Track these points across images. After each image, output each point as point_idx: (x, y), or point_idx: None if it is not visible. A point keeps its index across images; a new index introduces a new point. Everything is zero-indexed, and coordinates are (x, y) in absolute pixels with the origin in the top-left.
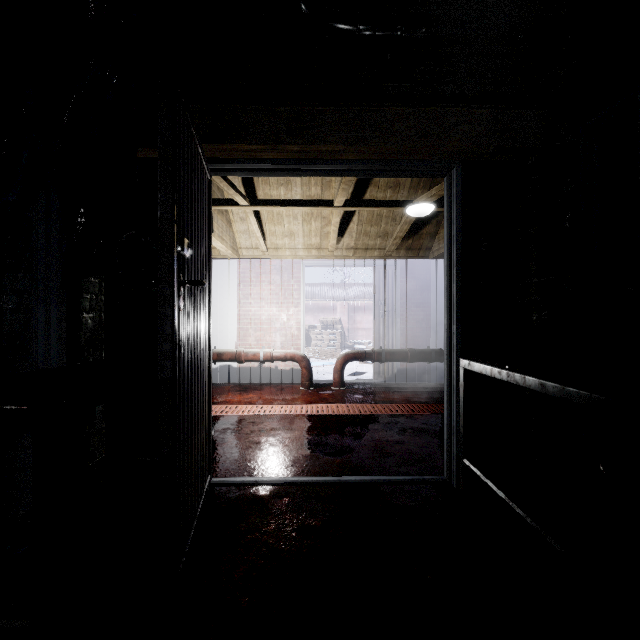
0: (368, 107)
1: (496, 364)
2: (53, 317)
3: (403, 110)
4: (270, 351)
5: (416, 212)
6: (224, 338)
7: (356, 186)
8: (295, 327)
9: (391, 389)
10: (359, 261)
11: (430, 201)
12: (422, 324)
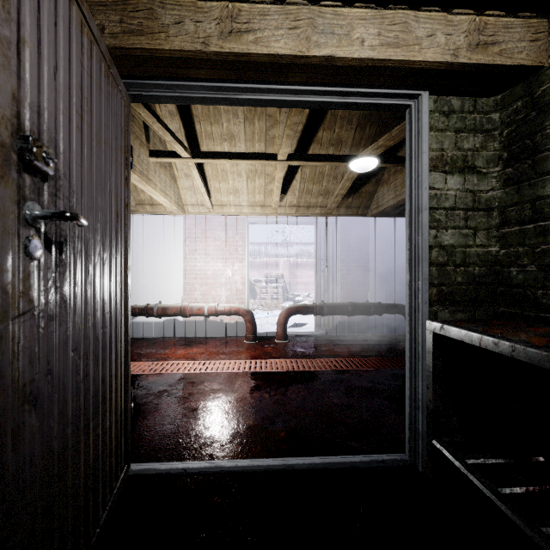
0: (322, 6)
1: (481, 330)
2: None
3: (365, 12)
4: (215, 305)
5: (360, 166)
6: (170, 292)
7: (299, 143)
8: (240, 282)
9: (332, 342)
10: (301, 218)
11: (375, 154)
12: (361, 279)
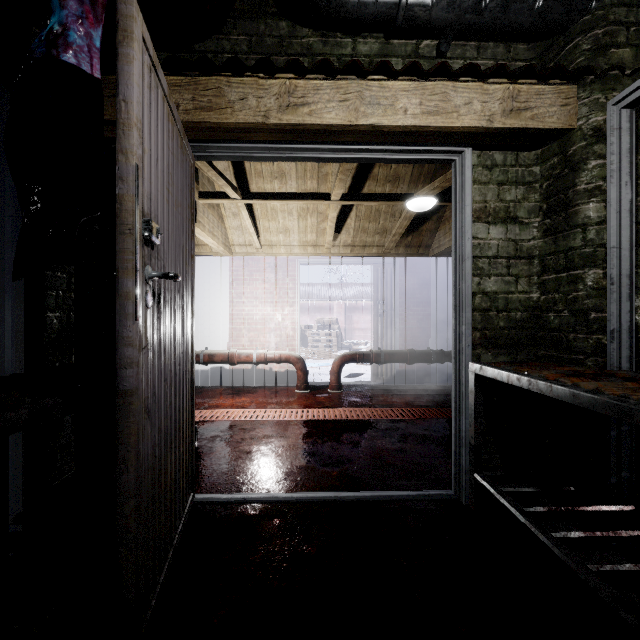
0: (369, 81)
1: (512, 369)
2: (7, 316)
3: (408, 84)
4: (264, 352)
5: (417, 206)
6: (216, 339)
7: (354, 180)
8: (290, 327)
9: (390, 392)
10: (357, 259)
11: (432, 194)
12: (422, 324)
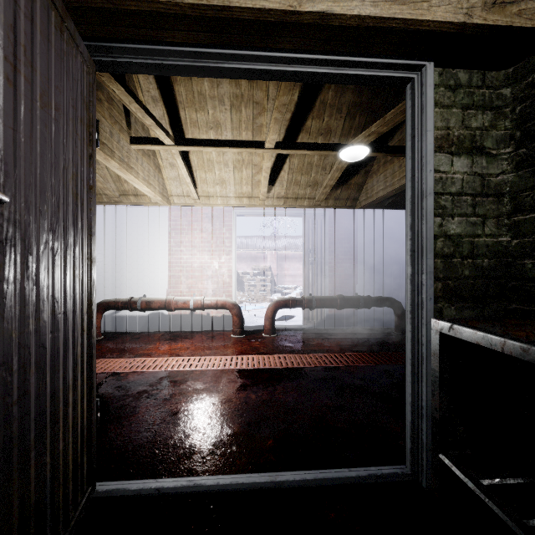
0: None
1: (500, 331)
2: None
3: None
4: (201, 299)
5: (350, 155)
6: (155, 285)
7: (287, 132)
8: (227, 274)
9: (321, 335)
10: (289, 210)
11: (366, 143)
12: (349, 271)
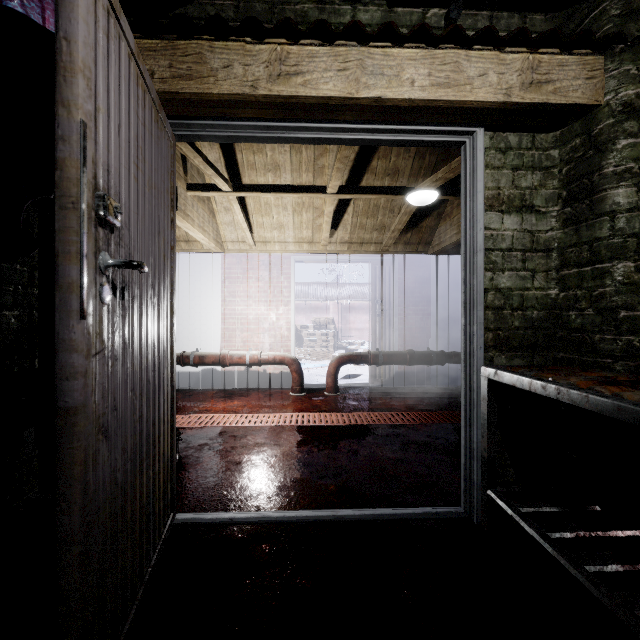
0: (371, 47)
1: (533, 374)
2: None
3: (415, 52)
4: (257, 353)
5: (418, 200)
6: (208, 339)
7: (351, 173)
8: (285, 327)
9: (389, 394)
10: (354, 256)
11: (434, 187)
12: (421, 324)
